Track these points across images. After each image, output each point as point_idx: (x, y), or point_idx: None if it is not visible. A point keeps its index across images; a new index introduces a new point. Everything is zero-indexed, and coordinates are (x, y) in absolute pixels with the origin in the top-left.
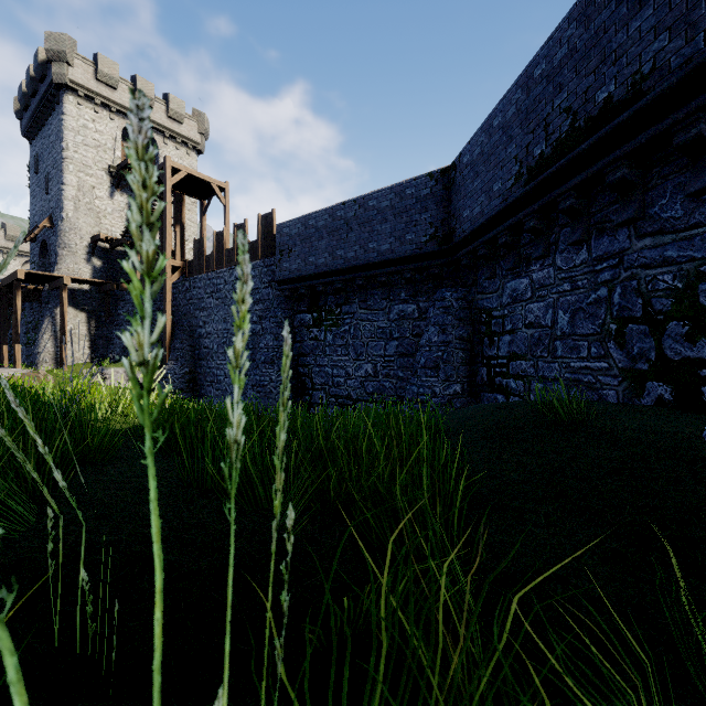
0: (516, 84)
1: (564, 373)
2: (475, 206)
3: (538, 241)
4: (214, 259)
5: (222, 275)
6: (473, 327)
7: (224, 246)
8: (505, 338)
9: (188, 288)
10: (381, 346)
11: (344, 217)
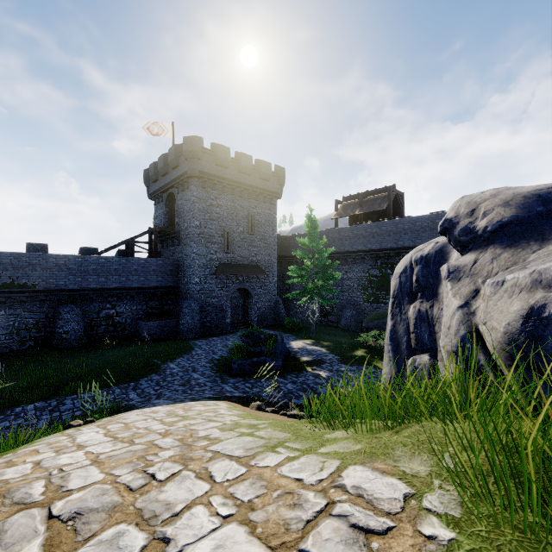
0: None
1: None
2: None
3: None
4: None
5: None
6: None
7: None
8: None
9: None
10: None
11: None
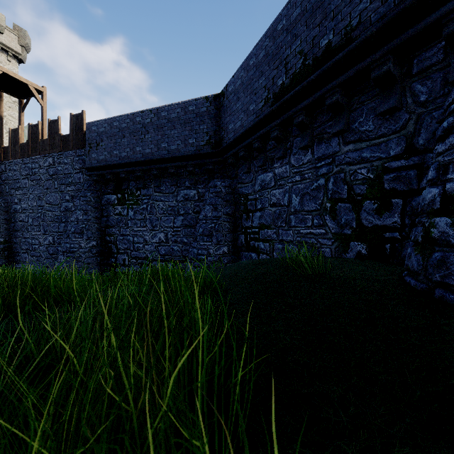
0: (265, 35)
1: (296, 237)
2: (237, 121)
3: (279, 146)
4: (29, 147)
5: (37, 160)
6: (235, 206)
7: (38, 137)
8: (257, 214)
9: (3, 170)
10: (171, 220)
11: (142, 122)
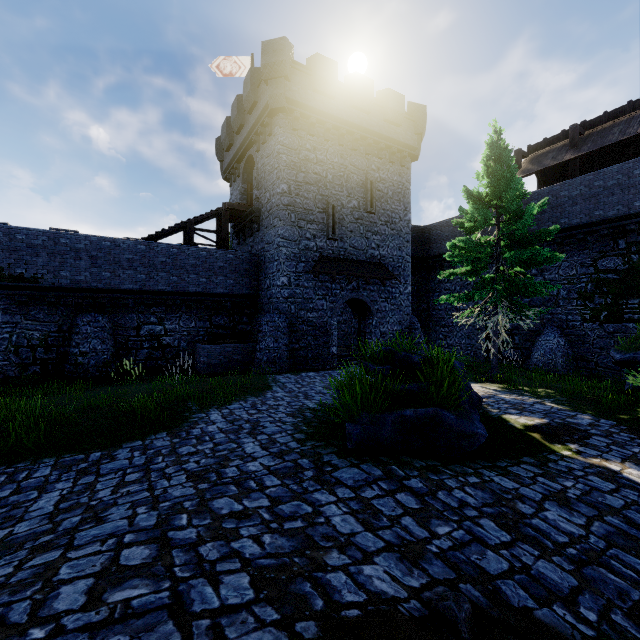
0: None
1: None
2: None
3: None
4: None
5: None
6: None
7: None
8: None
9: None
10: None
11: None
